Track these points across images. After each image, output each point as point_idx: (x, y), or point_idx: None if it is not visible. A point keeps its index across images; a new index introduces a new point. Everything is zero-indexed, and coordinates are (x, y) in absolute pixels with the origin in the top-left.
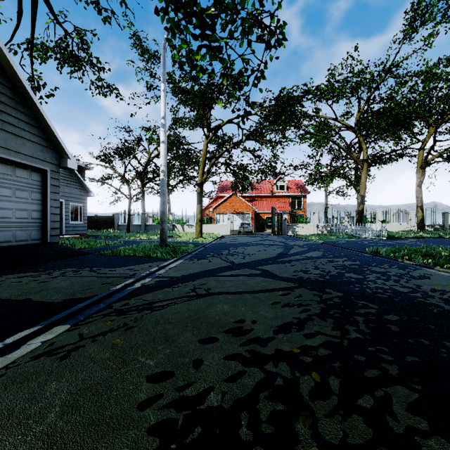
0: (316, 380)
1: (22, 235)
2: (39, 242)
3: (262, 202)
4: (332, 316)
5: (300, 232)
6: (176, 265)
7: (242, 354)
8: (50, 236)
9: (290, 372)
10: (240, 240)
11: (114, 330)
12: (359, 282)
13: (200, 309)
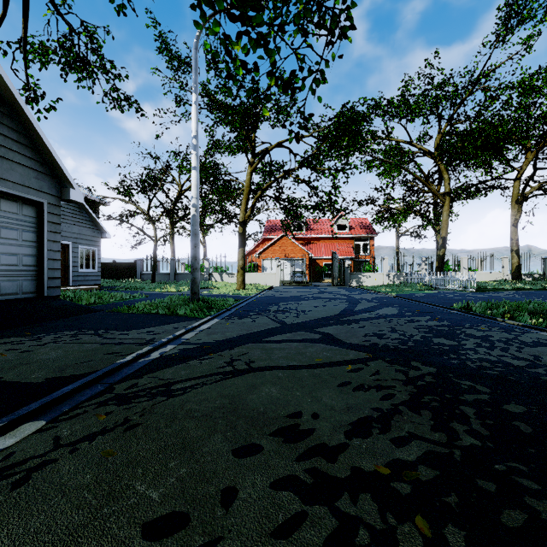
0: (424, 533)
1: (9, 287)
2: (33, 296)
3: (319, 246)
4: (428, 407)
5: (366, 282)
6: (209, 326)
7: (299, 476)
8: (48, 288)
9: (378, 515)
10: (292, 293)
11: (107, 431)
12: (454, 351)
13: (237, 394)
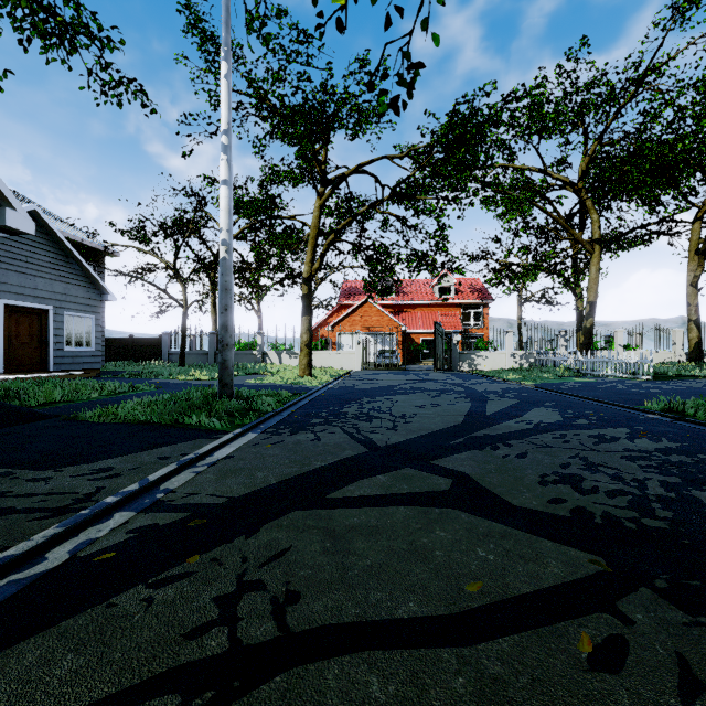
0: None
1: None
2: None
3: (415, 315)
4: None
5: (483, 365)
6: (232, 451)
7: None
8: None
9: None
10: (380, 381)
11: None
12: None
13: None
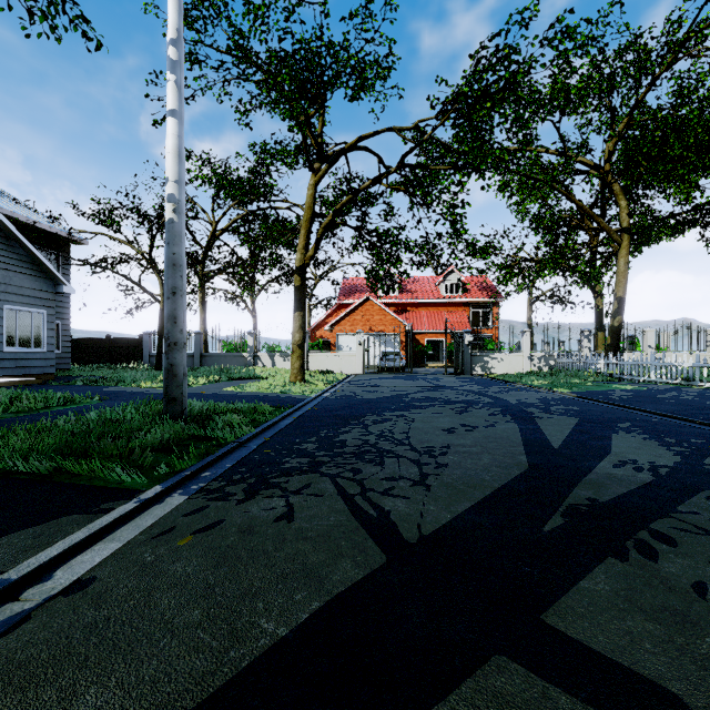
0: None
1: None
2: None
3: (420, 315)
4: None
5: (497, 369)
6: (101, 560)
7: None
8: None
9: None
10: (385, 389)
11: None
12: None
13: None
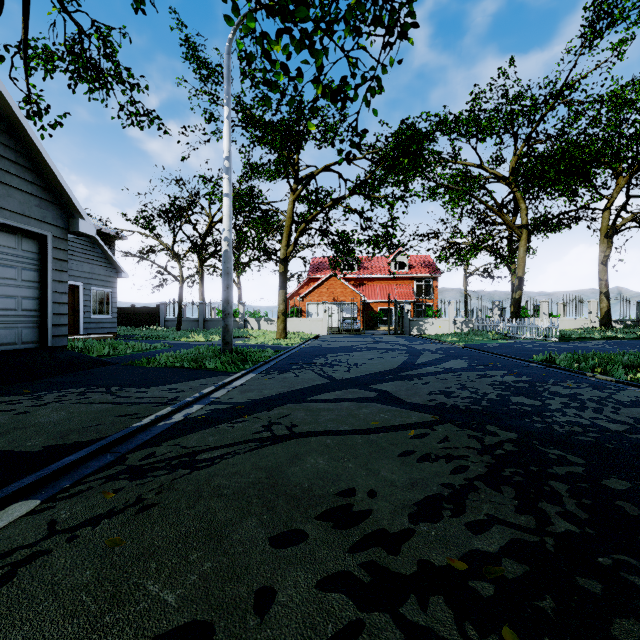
0: None
1: (6, 336)
2: (35, 347)
3: (374, 288)
4: (510, 482)
5: (429, 330)
6: (243, 382)
7: (353, 573)
8: (52, 337)
9: (455, 626)
10: (342, 343)
11: (115, 513)
12: (538, 412)
13: (276, 466)
